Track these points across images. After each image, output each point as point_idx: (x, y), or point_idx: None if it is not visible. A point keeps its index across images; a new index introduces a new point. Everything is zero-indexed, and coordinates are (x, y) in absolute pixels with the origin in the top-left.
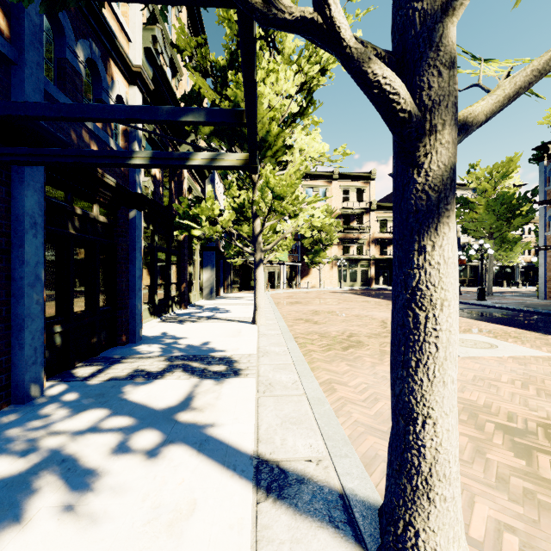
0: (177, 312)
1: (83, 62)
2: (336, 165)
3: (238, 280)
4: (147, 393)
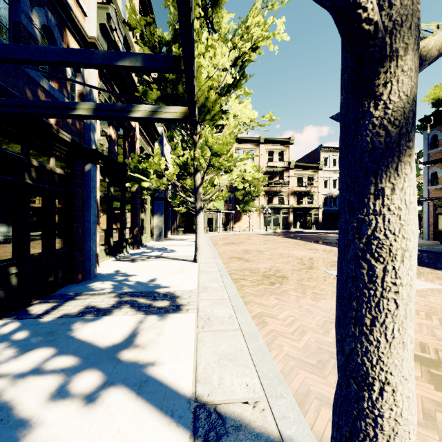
0: (130, 251)
1: (39, 27)
2: (264, 129)
3: (183, 224)
4: (94, 330)
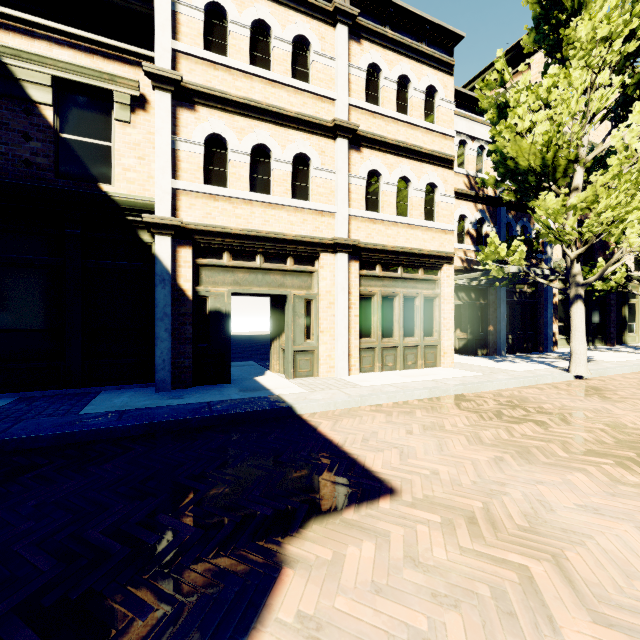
0: (599, 347)
1: (519, 231)
2: None
3: None
4: (539, 359)
